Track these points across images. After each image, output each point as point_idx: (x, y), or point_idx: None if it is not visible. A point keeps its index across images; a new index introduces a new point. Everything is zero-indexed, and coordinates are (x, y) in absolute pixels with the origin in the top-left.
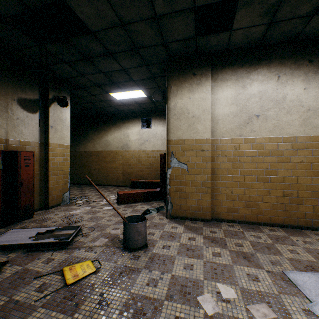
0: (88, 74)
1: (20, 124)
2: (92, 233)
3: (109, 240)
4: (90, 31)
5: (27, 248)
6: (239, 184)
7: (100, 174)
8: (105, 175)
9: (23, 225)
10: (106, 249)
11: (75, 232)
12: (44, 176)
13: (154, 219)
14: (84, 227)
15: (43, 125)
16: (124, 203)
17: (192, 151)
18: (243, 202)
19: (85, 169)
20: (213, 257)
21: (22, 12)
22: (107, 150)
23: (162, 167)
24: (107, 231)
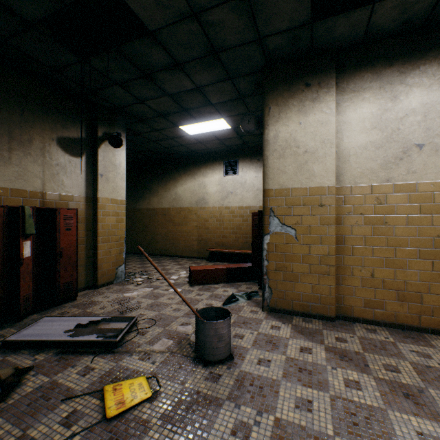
0: (149, 98)
1: (60, 172)
2: (152, 328)
3: (175, 343)
4: (149, 30)
5: (61, 347)
6: (384, 261)
7: (168, 241)
8: (174, 242)
9: (62, 311)
10: (169, 359)
11: (126, 326)
12: (91, 243)
13: (243, 311)
14: (141, 318)
15: (90, 174)
16: (199, 283)
17: (303, 207)
18: (394, 292)
19: (148, 233)
20: (347, 389)
21: (55, 10)
22: (177, 207)
23: (254, 231)
24: (173, 326)
